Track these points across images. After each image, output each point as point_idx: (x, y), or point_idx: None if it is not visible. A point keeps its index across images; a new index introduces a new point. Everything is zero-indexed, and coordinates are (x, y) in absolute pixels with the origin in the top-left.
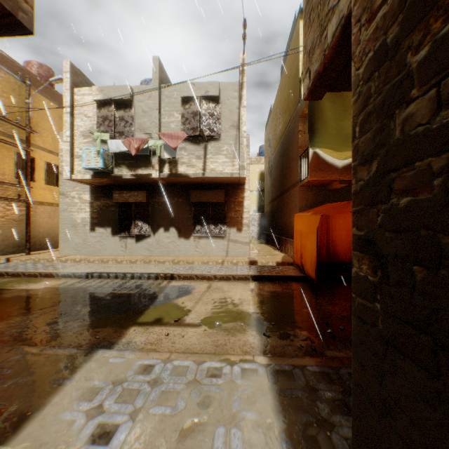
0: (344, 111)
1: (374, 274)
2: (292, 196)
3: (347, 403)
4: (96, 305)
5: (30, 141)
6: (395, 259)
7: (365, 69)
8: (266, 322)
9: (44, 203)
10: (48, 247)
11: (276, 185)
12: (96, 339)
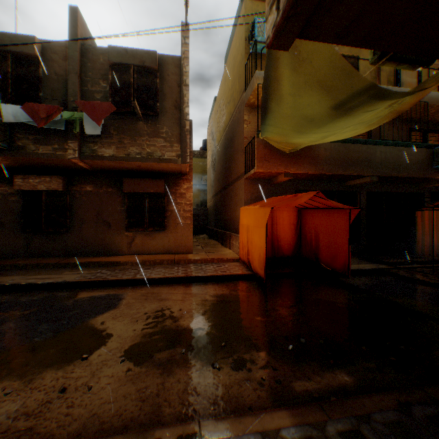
0: (304, 84)
1: None
2: (237, 189)
3: None
4: None
5: None
6: None
7: None
8: (214, 342)
9: None
10: None
11: (220, 178)
12: None
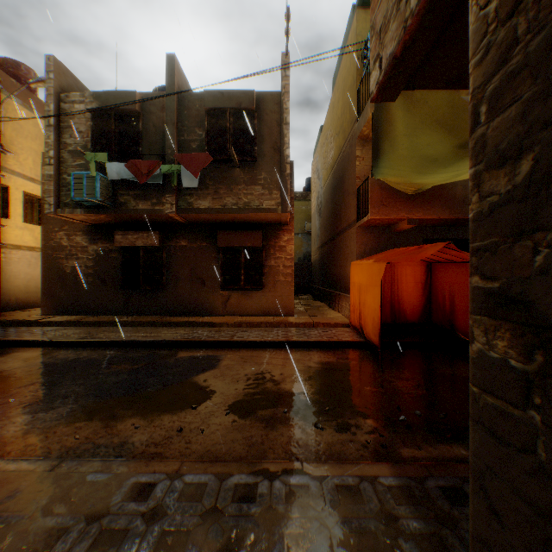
0: (420, 124)
1: (525, 358)
2: (347, 239)
3: (443, 539)
4: (83, 386)
5: (1, 163)
6: None
7: None
8: (317, 407)
9: (22, 247)
10: (27, 305)
11: (327, 226)
12: (75, 440)
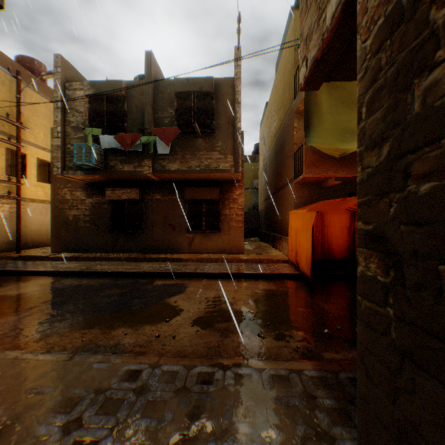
0: (341, 104)
1: (385, 274)
2: (287, 193)
3: (348, 412)
4: (85, 305)
5: (21, 137)
6: (413, 256)
7: (373, 39)
8: (260, 322)
9: (36, 200)
10: (39, 245)
11: (271, 183)
12: (82, 342)
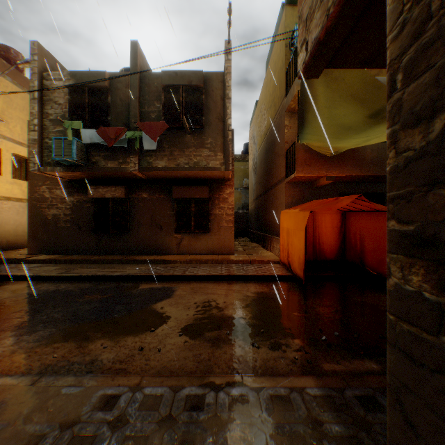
0: (338, 98)
1: (438, 291)
2: (277, 192)
3: (361, 441)
4: (61, 313)
5: None
6: None
7: None
8: (254, 329)
9: (12, 199)
10: (16, 246)
11: (261, 182)
12: (53, 358)
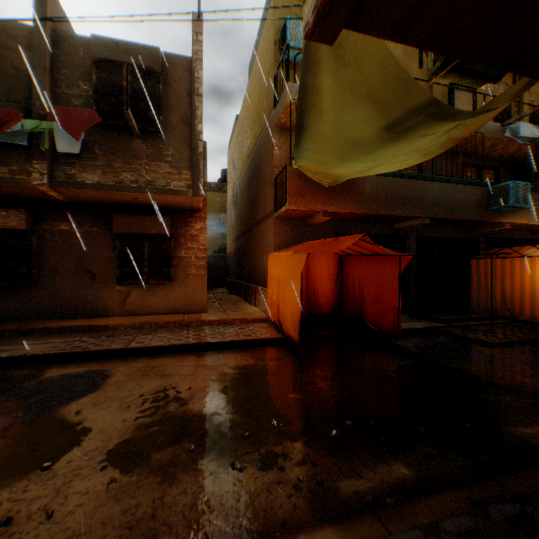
0: (350, 96)
1: None
2: (264, 230)
3: None
4: None
5: None
6: None
7: None
8: (235, 432)
9: None
10: None
11: (243, 218)
12: None
